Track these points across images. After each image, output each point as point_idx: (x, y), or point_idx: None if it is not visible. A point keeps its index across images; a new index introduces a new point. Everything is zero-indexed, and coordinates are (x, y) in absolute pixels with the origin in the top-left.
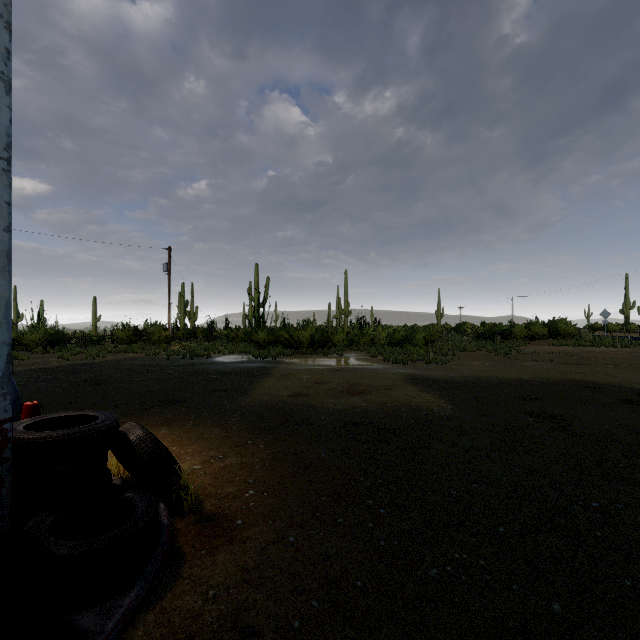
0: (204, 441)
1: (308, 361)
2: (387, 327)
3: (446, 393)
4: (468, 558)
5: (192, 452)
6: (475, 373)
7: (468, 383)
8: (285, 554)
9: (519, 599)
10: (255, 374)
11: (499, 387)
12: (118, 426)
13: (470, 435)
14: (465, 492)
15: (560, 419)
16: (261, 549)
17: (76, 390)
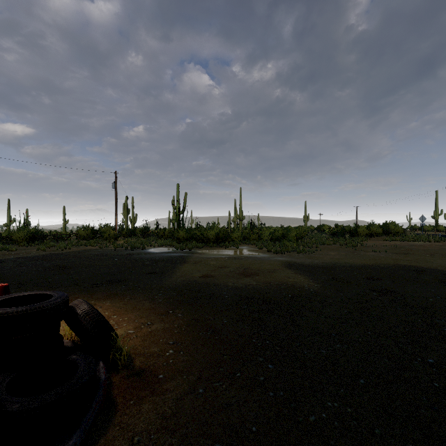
0: (137, 311)
1: (214, 252)
2: (269, 228)
3: (313, 275)
4: (338, 406)
5: (128, 320)
6: (333, 260)
7: (328, 267)
8: (196, 403)
9: (381, 442)
10: (176, 261)
11: (351, 270)
12: (68, 302)
13: (332, 306)
14: (332, 351)
15: (397, 294)
16: (177, 399)
17: (47, 273)
